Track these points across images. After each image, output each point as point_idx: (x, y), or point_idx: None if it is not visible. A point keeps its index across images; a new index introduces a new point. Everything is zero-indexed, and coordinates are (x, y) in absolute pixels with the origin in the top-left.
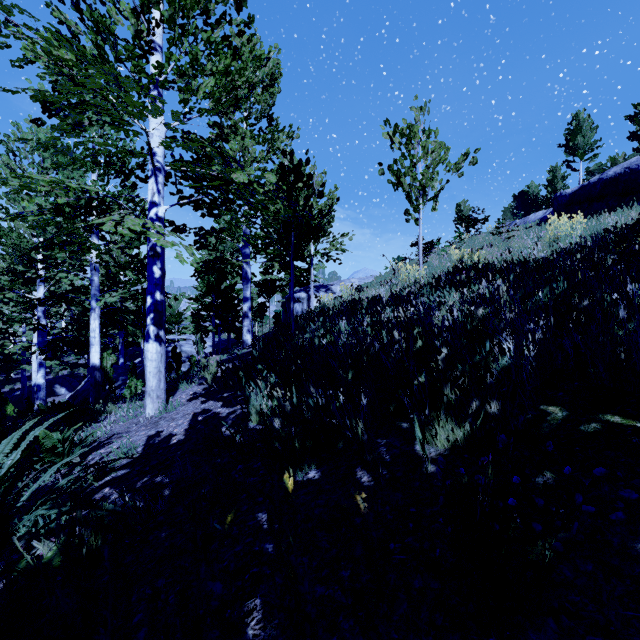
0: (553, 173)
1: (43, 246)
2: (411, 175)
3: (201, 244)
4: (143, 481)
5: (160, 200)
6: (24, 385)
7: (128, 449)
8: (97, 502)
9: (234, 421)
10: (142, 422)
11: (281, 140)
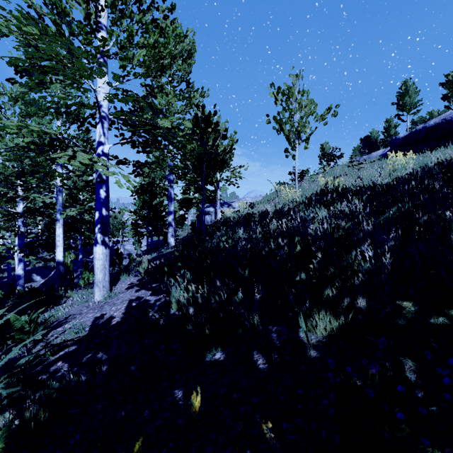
0: (388, 123)
1: (16, 174)
2: (290, 123)
3: (138, 173)
4: (88, 357)
5: (105, 140)
6: (9, 274)
7: (79, 329)
8: (46, 381)
9: (159, 307)
10: (91, 306)
11: (196, 98)
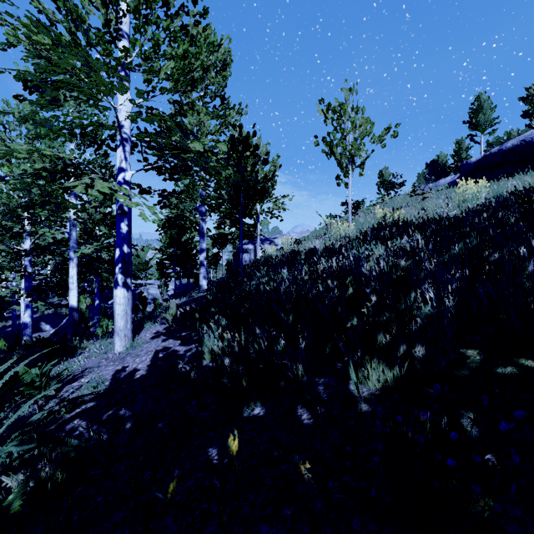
0: (459, 145)
1: (25, 206)
2: (342, 146)
3: (164, 204)
4: (108, 414)
5: (127, 166)
6: (14, 323)
7: (97, 383)
8: (63, 438)
9: (190, 358)
10: (111, 358)
11: (232, 116)
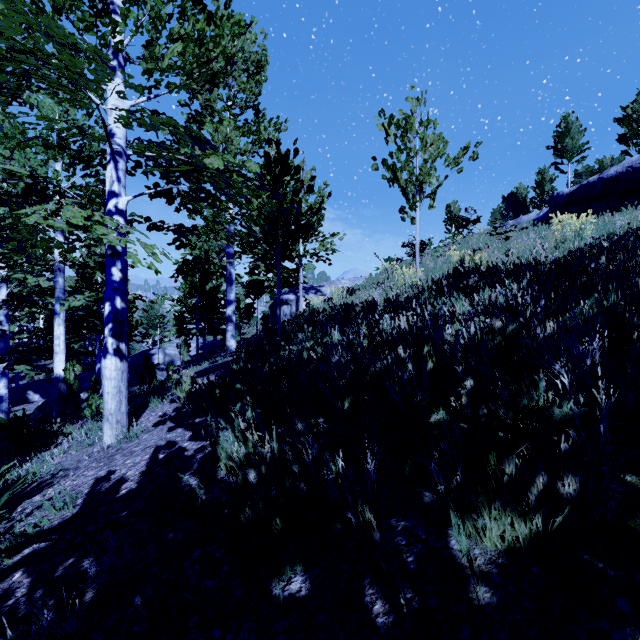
0: (541, 175)
1: None
2: (408, 170)
3: (181, 243)
4: (66, 564)
5: (121, 190)
6: None
7: (64, 501)
8: None
9: (201, 465)
10: (96, 454)
11: (268, 132)
